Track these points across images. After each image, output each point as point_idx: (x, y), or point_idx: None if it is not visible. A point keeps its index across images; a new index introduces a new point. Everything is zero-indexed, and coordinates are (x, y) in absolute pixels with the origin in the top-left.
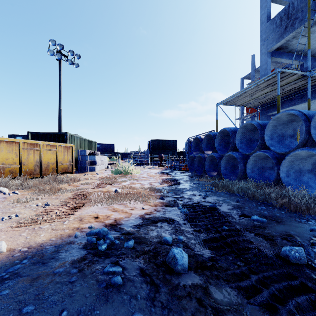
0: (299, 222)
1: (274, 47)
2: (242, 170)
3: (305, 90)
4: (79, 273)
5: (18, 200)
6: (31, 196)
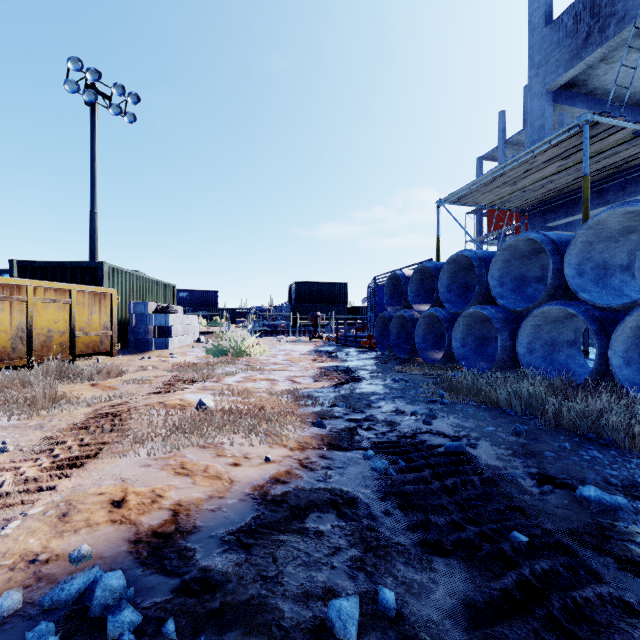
0: None
1: (561, 79)
2: (507, 347)
3: (633, 170)
4: None
5: None
6: None
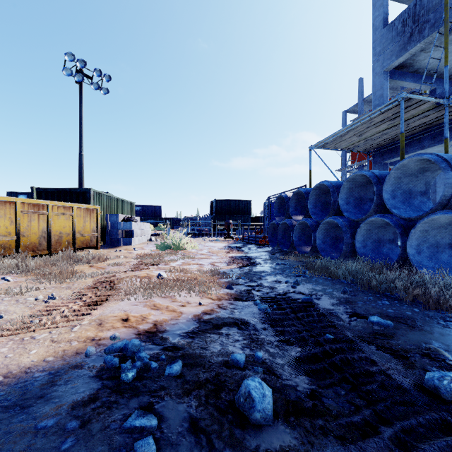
0: (445, 326)
1: (394, 64)
2: (349, 243)
3: (439, 126)
4: (80, 429)
5: (7, 290)
6: (29, 285)
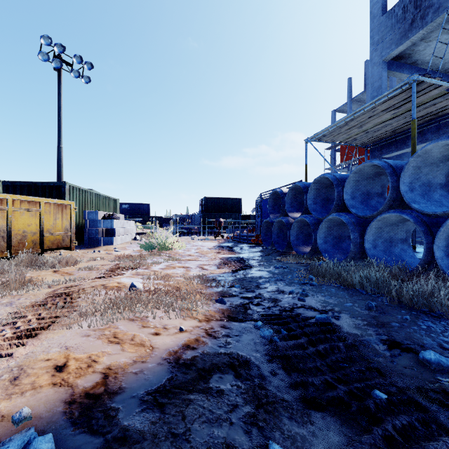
0: None
1: (393, 53)
2: (357, 243)
3: (445, 117)
4: None
5: None
6: None
